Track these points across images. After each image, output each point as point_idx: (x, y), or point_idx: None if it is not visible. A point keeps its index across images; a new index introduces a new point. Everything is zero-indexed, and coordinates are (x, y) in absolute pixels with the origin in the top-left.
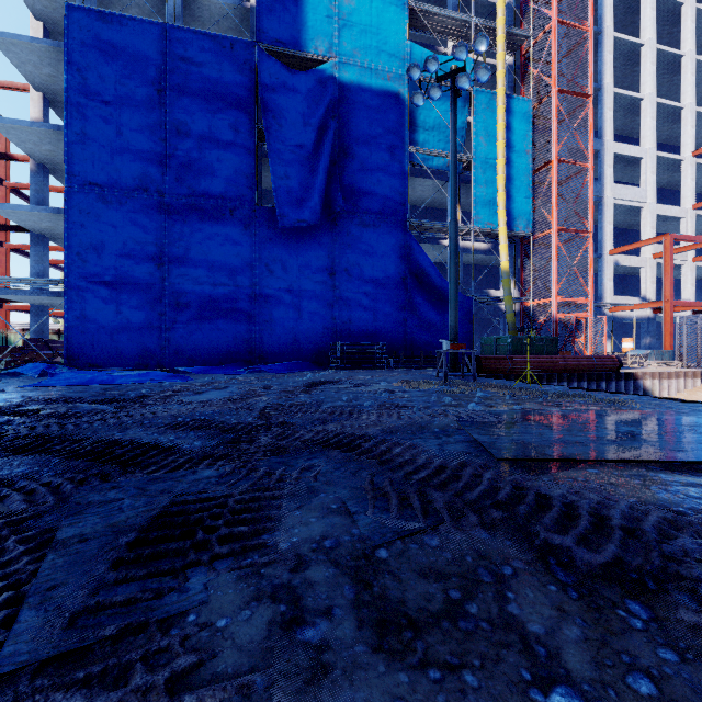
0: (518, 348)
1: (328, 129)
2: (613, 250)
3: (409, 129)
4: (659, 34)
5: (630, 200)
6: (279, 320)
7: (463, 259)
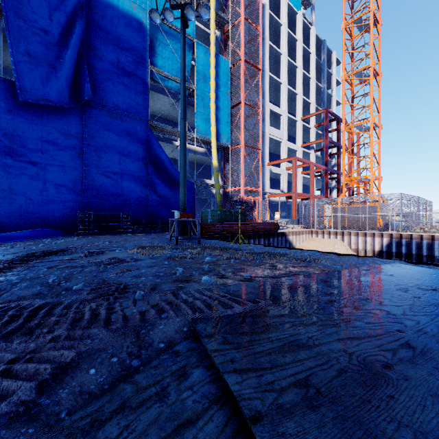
0: (224, 217)
1: (76, 26)
2: (269, 163)
3: (150, 53)
4: (287, 53)
5: (276, 136)
6: (20, 190)
7: (188, 158)
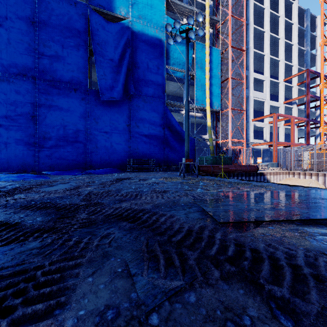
0: (215, 161)
1: (126, 53)
2: (253, 119)
3: (166, 57)
4: (270, 28)
5: (260, 98)
6: (101, 147)
7: (190, 120)
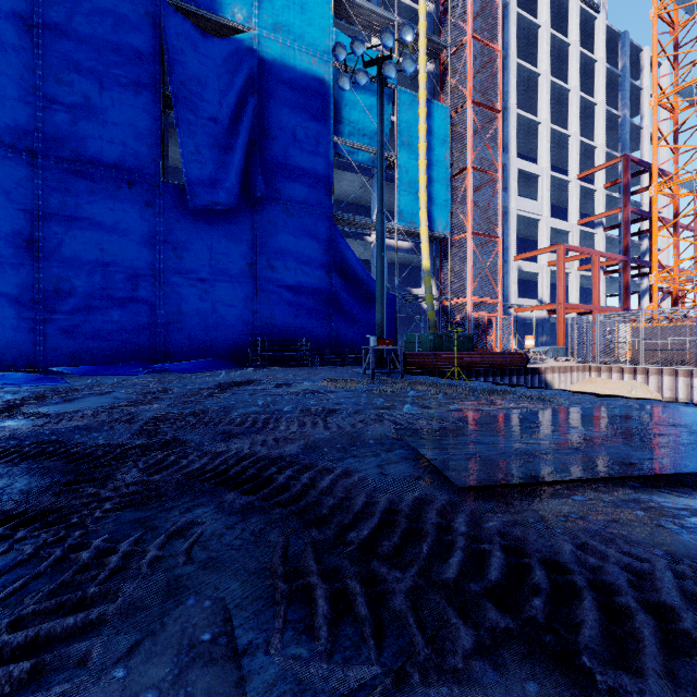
0: (439, 345)
1: (247, 106)
2: (517, 256)
3: (334, 119)
4: (552, 69)
5: (530, 212)
6: (189, 313)
7: (387, 257)
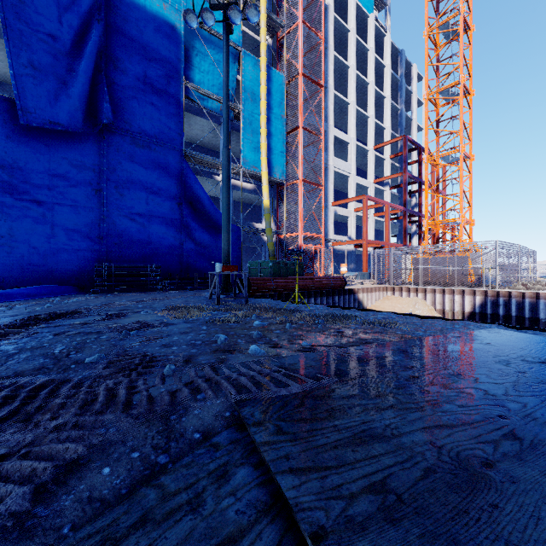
0: (277, 270)
1: (92, 31)
2: (334, 203)
3: (185, 65)
4: (356, 66)
5: (343, 170)
6: (21, 236)
7: (233, 196)
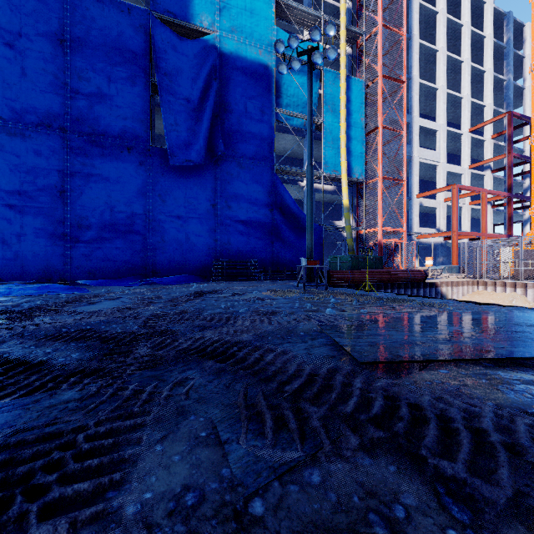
0: (355, 264)
1: (211, 88)
2: (419, 195)
3: (275, 95)
4: (448, 45)
5: (429, 159)
6: (170, 241)
7: (315, 197)
